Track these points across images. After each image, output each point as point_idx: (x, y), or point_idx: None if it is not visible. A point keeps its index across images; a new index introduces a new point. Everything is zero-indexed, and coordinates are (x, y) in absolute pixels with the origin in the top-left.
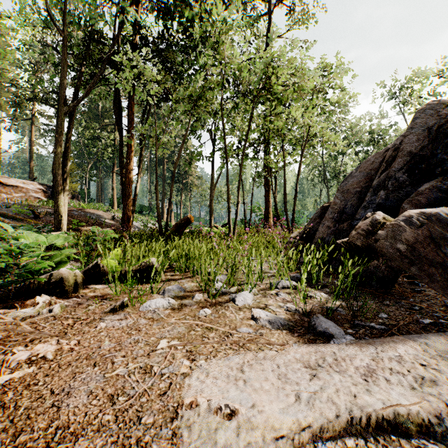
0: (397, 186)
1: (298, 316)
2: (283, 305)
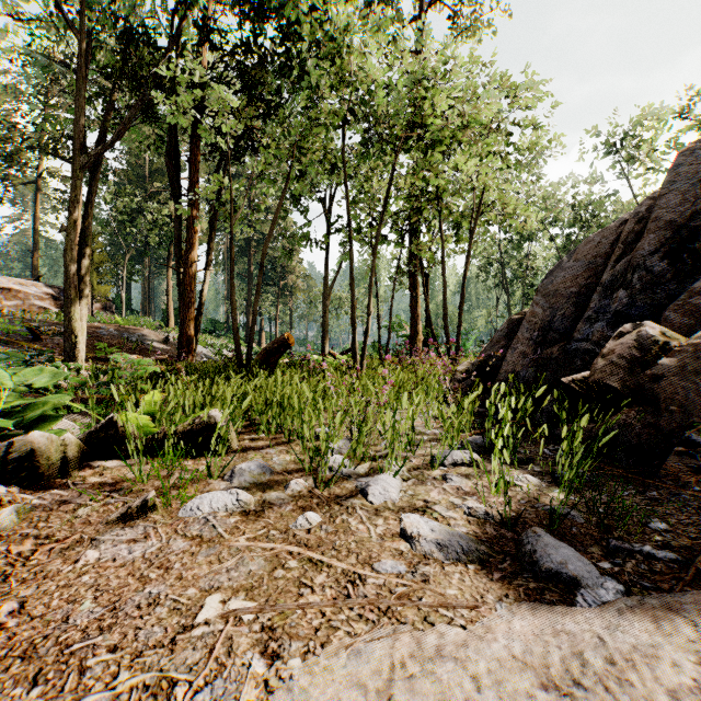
0: (650, 281)
1: (493, 528)
2: (459, 503)
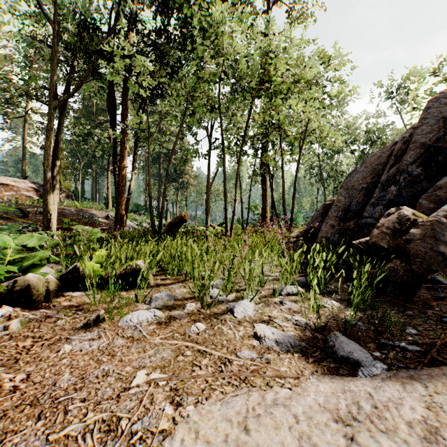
0: (411, 181)
1: (310, 333)
2: (290, 318)
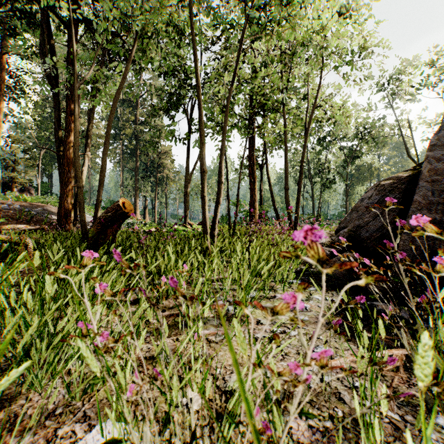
0: None
1: None
2: None
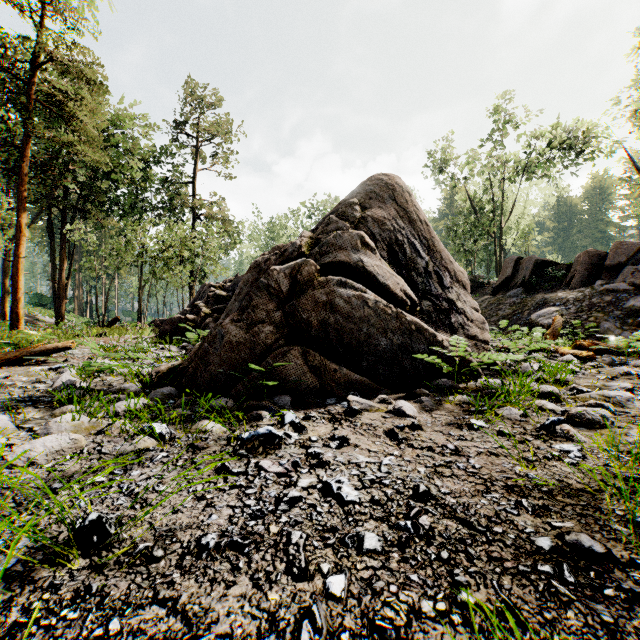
0: None
1: None
2: None
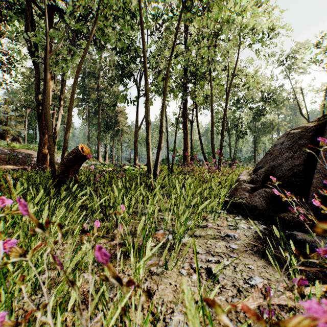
0: None
1: None
2: None
